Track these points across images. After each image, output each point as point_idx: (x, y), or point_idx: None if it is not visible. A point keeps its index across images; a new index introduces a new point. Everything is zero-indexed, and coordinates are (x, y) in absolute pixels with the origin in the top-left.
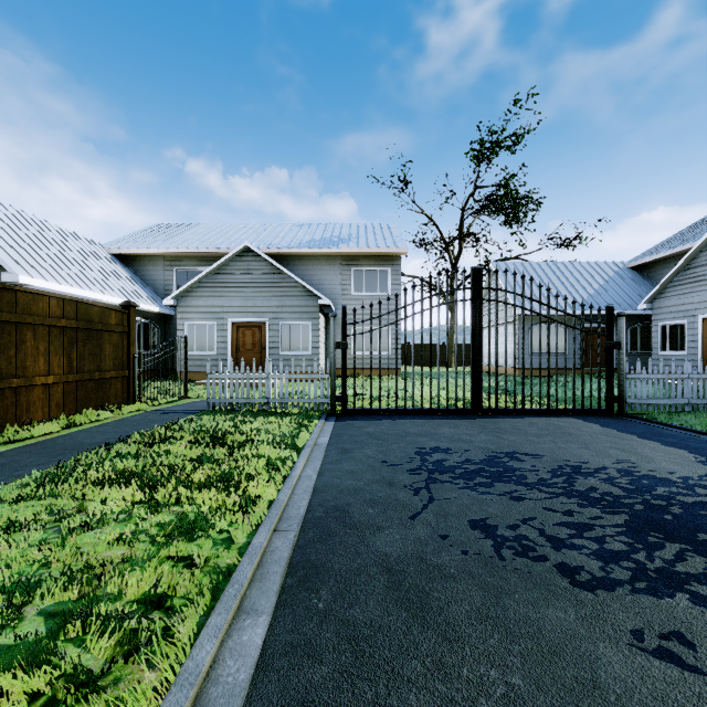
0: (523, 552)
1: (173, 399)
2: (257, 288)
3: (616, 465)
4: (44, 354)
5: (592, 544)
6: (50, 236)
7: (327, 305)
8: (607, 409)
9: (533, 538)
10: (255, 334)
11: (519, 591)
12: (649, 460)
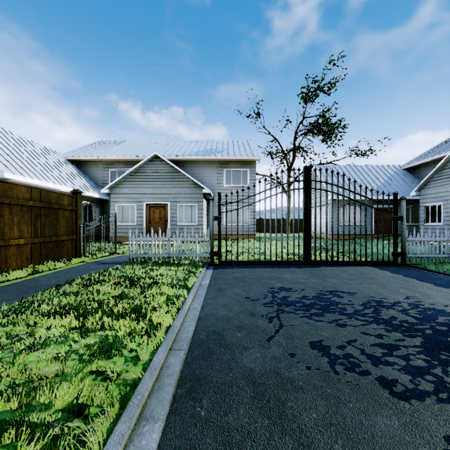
0: (351, 368)
1: (107, 254)
2: (163, 182)
3: (407, 300)
4: (17, 224)
5: (401, 361)
6: (27, 148)
7: (208, 193)
8: (393, 261)
9: (356, 356)
10: (161, 211)
11: (352, 401)
12: (428, 296)
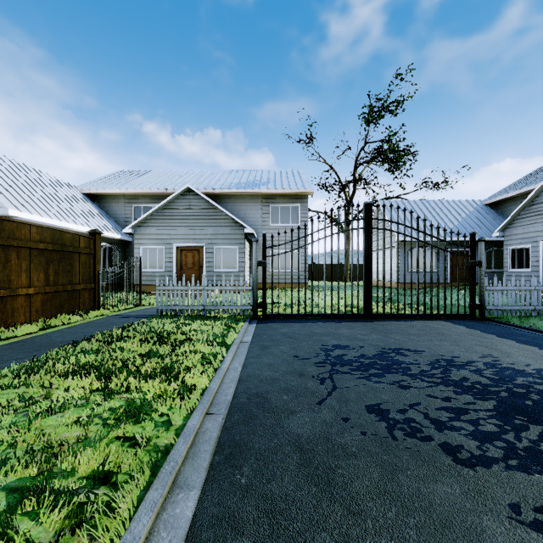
0: (411, 433)
1: (130, 306)
2: (197, 220)
3: (482, 359)
4: (26, 270)
5: (469, 425)
6: (35, 180)
7: (251, 233)
8: (470, 314)
9: (419, 421)
10: (195, 255)
11: (411, 468)
12: (507, 355)
